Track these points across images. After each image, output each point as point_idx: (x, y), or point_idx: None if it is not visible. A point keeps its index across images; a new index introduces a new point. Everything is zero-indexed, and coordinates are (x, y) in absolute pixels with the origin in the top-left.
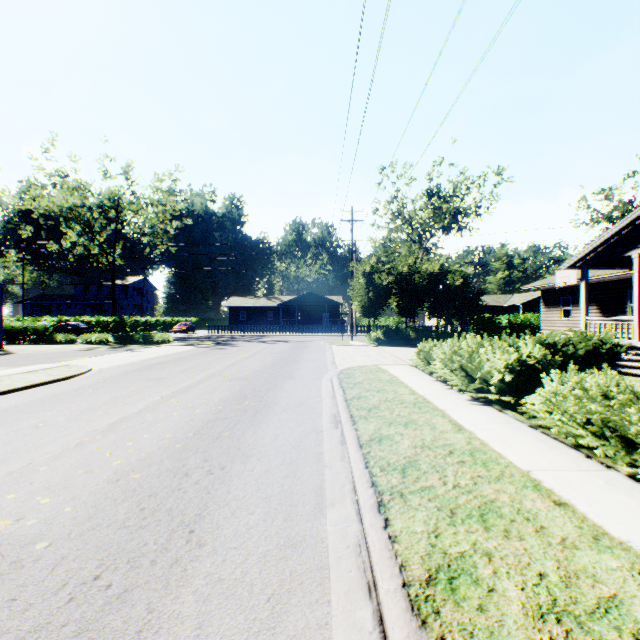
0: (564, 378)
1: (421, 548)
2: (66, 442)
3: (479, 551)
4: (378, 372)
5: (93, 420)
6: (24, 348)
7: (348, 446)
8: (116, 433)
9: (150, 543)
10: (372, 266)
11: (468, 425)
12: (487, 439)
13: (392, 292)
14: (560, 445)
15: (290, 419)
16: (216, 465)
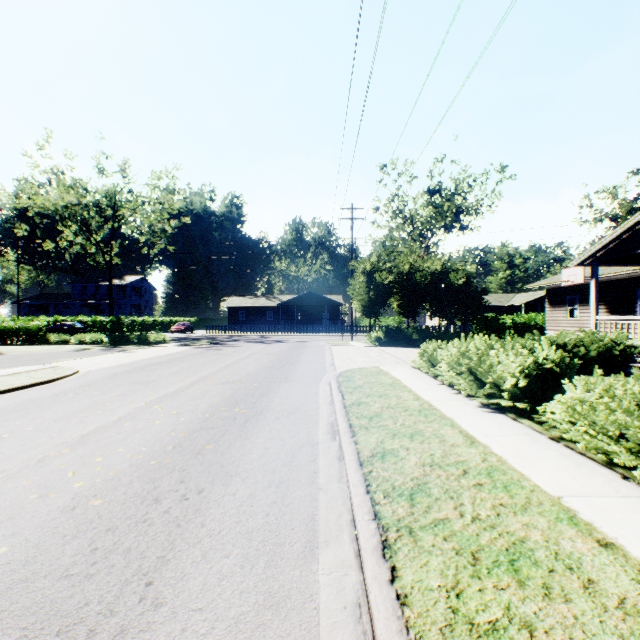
0: (589, 384)
1: (439, 615)
2: (27, 457)
3: (516, 620)
4: (379, 375)
5: (65, 430)
6: (15, 349)
7: (346, 463)
8: (86, 446)
9: (93, 602)
10: (373, 265)
11: (481, 437)
12: (505, 455)
13: (393, 291)
14: (589, 462)
15: (283, 429)
16: (193, 488)
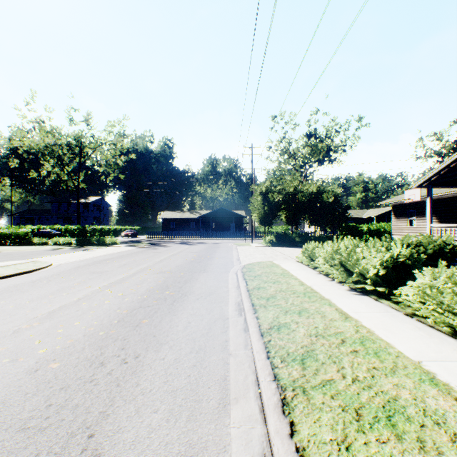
0: (435, 273)
1: None
2: (5, 329)
3: None
4: (273, 267)
5: (37, 308)
6: (8, 248)
7: (250, 334)
8: (52, 320)
9: (42, 453)
10: (267, 187)
11: (353, 313)
12: (372, 327)
13: (282, 207)
14: (438, 333)
15: (201, 307)
16: (131, 353)
